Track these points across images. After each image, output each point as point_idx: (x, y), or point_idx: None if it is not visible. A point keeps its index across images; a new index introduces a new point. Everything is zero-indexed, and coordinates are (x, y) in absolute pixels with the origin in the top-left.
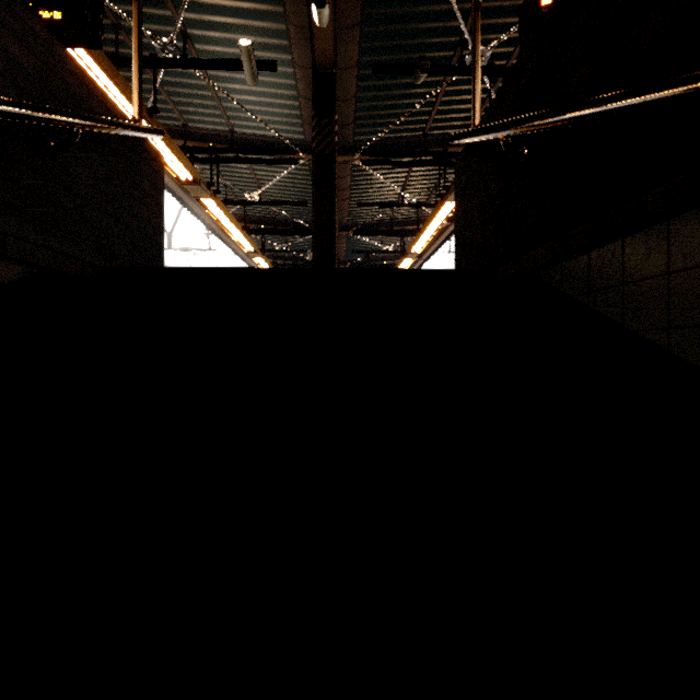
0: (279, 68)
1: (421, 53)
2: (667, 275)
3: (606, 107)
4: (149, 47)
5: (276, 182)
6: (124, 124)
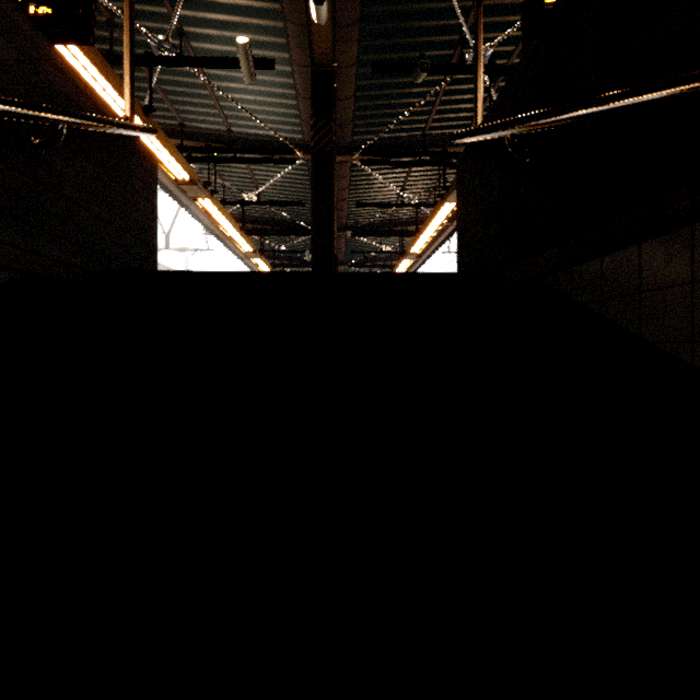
0: (277, 66)
1: (421, 51)
2: (691, 283)
3: (624, 103)
4: (145, 45)
5: (274, 182)
6: (113, 121)
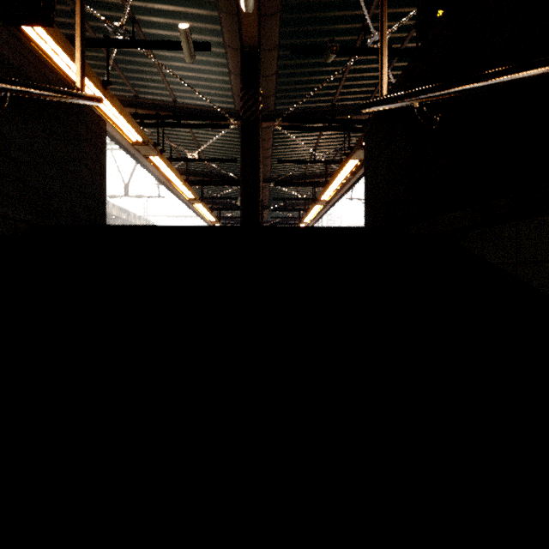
0: (213, 49)
1: (331, 37)
2: None
3: None
4: (104, 30)
5: (211, 143)
6: (59, 90)
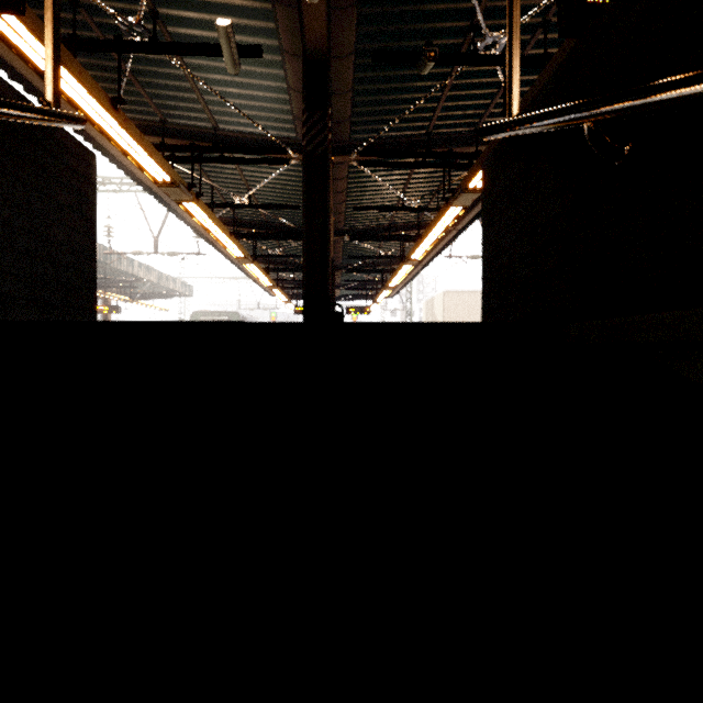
0: (265, 55)
1: (427, 39)
2: None
3: None
4: (116, 29)
5: (266, 183)
6: None
